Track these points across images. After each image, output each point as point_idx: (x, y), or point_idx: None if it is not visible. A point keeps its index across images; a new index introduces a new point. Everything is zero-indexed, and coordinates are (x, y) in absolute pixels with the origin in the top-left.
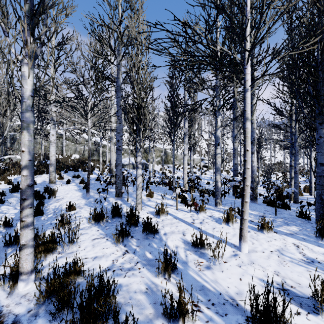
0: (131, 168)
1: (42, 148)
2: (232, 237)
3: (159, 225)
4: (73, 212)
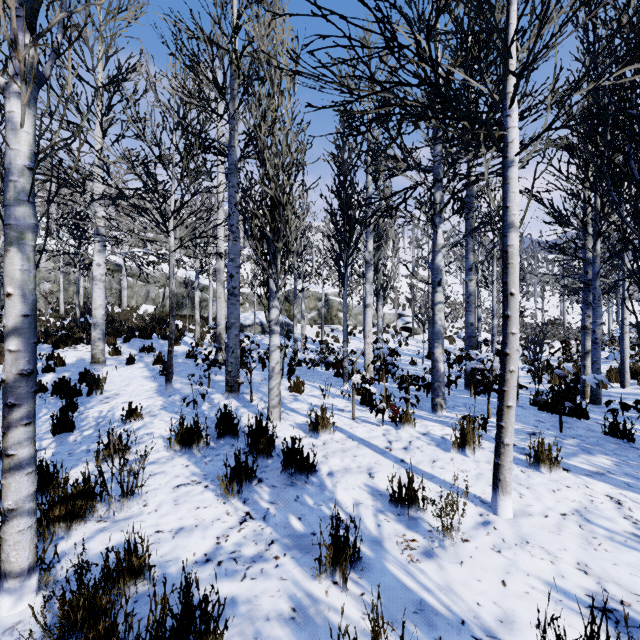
0: (258, 332)
1: (81, 293)
2: (474, 481)
3: (317, 454)
4: (136, 425)
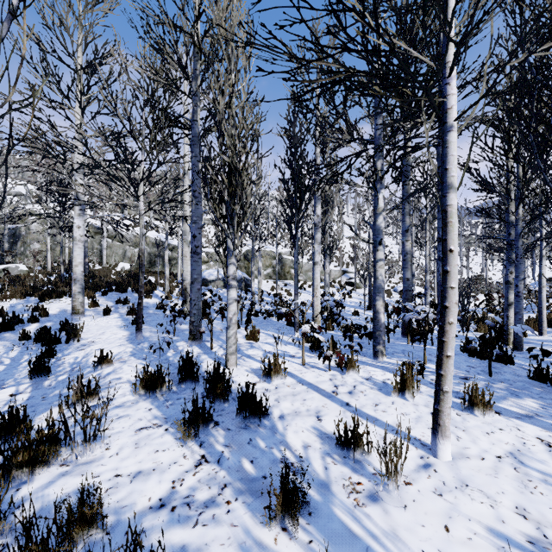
0: (221, 286)
1: (66, 252)
2: (414, 424)
3: (269, 398)
4: (107, 370)
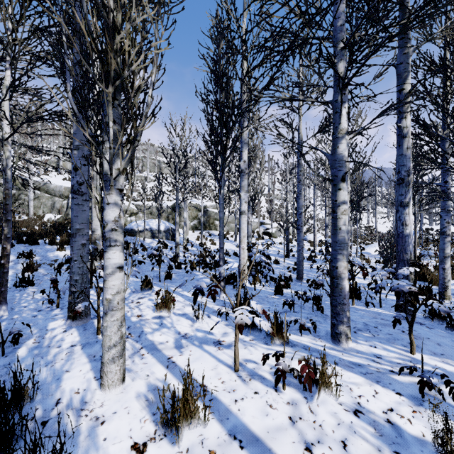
0: (148, 237)
1: None
2: None
3: None
4: None
